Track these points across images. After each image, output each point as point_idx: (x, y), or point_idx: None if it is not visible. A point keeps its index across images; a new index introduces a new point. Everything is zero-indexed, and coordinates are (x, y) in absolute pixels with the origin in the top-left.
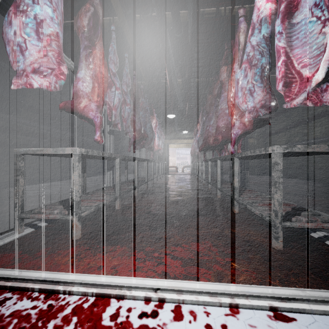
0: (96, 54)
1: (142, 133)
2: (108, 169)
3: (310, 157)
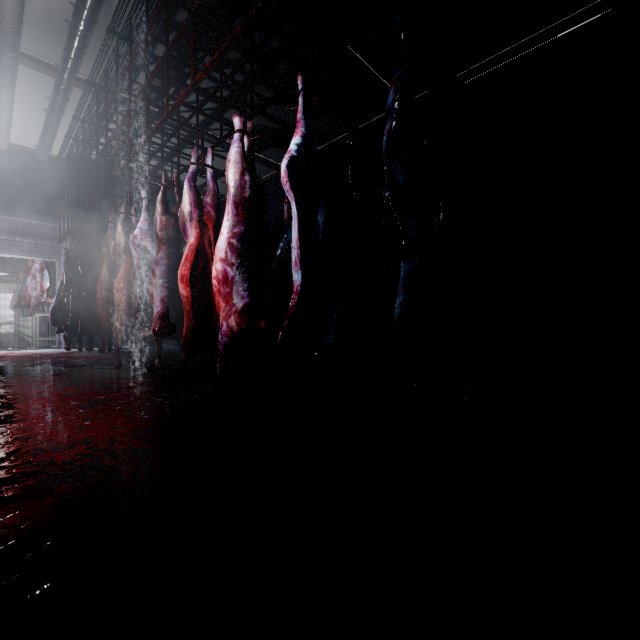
0: None
1: None
2: None
3: None
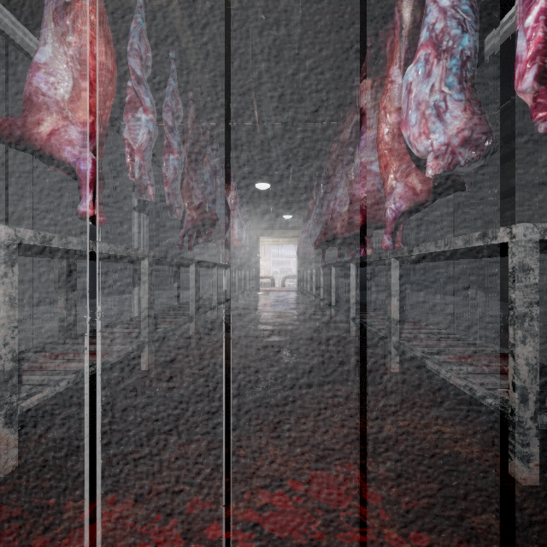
0: (82, 11)
1: (206, 213)
2: (135, 282)
3: (497, 261)
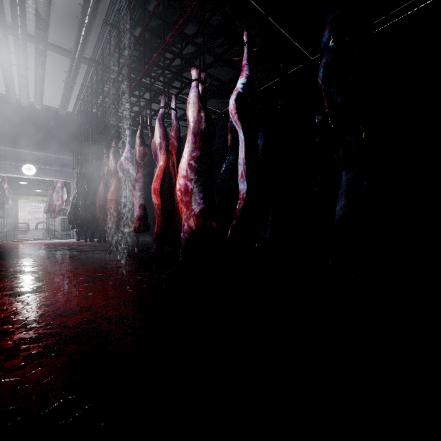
0: None
1: (2, 201)
2: None
3: None
